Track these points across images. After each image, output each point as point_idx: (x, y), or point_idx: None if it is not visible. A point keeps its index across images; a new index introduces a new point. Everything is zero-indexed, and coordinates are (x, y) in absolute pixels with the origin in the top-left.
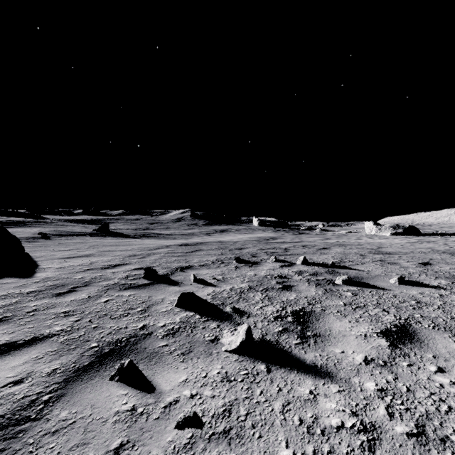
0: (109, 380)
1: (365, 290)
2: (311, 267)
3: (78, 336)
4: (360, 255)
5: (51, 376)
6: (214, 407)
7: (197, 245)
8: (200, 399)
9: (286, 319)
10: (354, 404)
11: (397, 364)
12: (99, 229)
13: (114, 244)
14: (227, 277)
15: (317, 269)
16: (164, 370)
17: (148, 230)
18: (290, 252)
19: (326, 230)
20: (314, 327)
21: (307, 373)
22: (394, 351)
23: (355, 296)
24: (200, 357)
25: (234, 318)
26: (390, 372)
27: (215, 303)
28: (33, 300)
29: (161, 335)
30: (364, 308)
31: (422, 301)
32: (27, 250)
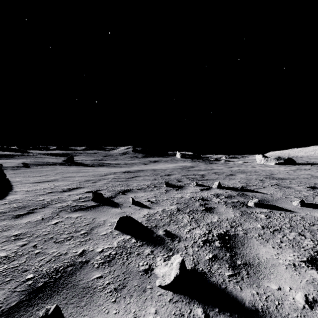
0: None
1: (275, 212)
2: (224, 191)
3: (18, 264)
4: (259, 180)
5: None
6: None
7: (137, 172)
8: None
9: (214, 244)
10: None
11: None
12: (66, 160)
13: (75, 172)
14: (159, 199)
15: (230, 192)
16: (93, 316)
17: (102, 161)
18: (206, 177)
19: (228, 161)
20: (242, 254)
21: None
22: None
23: (268, 218)
24: (133, 294)
25: (167, 242)
26: None
27: (149, 226)
28: None
29: (97, 264)
30: (281, 232)
31: None
32: (9, 176)
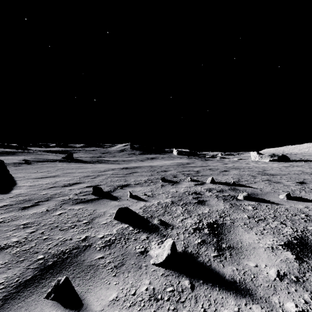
0: (44, 298)
1: (262, 204)
2: (217, 185)
3: (29, 248)
4: (251, 176)
5: None
6: None
7: (134, 168)
8: None
9: (203, 231)
10: None
11: (308, 280)
12: (66, 157)
13: (74, 168)
14: (155, 193)
15: (222, 187)
16: (97, 286)
17: (100, 158)
18: (201, 173)
19: (224, 158)
20: (227, 239)
21: (228, 290)
22: (302, 265)
23: (255, 209)
24: (130, 270)
25: (161, 230)
26: (305, 290)
27: (145, 216)
28: (3, 213)
29: (99, 247)
30: (265, 221)
31: (310, 215)
32: (11, 172)
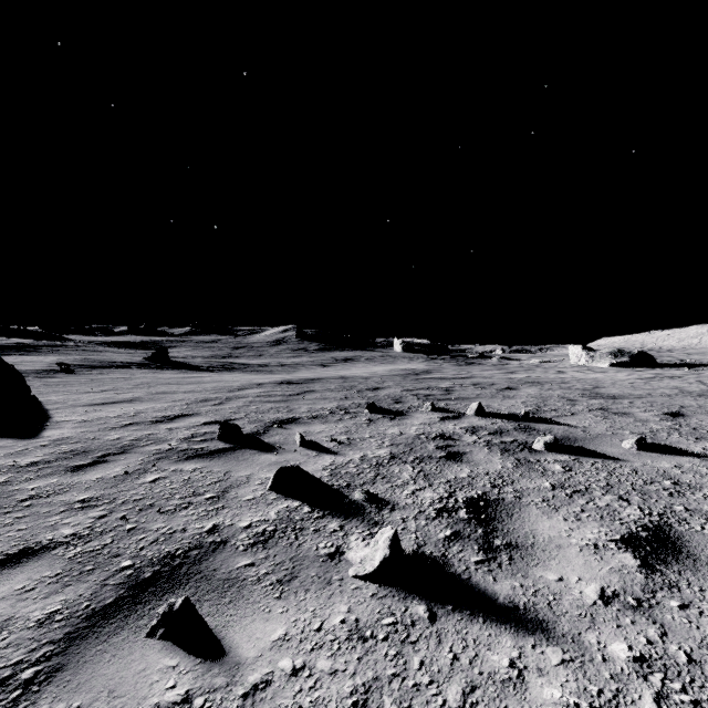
0: (146, 637)
1: (584, 461)
2: (490, 421)
3: (101, 547)
4: (567, 400)
5: (44, 627)
6: (335, 697)
7: (307, 383)
8: (309, 677)
9: (456, 514)
10: (595, 691)
11: (660, 604)
12: (152, 357)
13: (174, 382)
14: (356, 438)
15: (501, 424)
16: (246, 616)
17: (229, 359)
18: (455, 394)
19: (509, 359)
20: (506, 529)
21: (502, 623)
22: (652, 578)
23: (568, 471)
24: (310, 588)
25: (369, 512)
26: (651, 622)
27: (335, 485)
28: (33, 478)
29: (242, 545)
30: (586, 495)
31: (682, 482)
32: (35, 391)
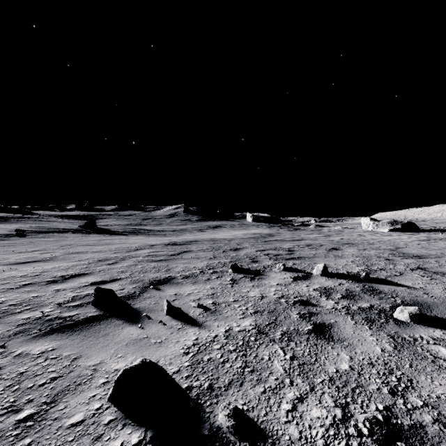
0: None
1: None
2: (336, 281)
3: None
4: (385, 259)
5: None
6: None
7: (187, 244)
8: None
9: None
10: None
11: None
12: (85, 225)
13: (90, 244)
14: (221, 302)
15: (347, 285)
16: None
17: (139, 226)
18: (296, 254)
19: (321, 226)
20: None
21: None
22: None
23: None
24: None
25: None
26: None
27: (194, 388)
28: None
29: None
30: None
31: None
32: None
